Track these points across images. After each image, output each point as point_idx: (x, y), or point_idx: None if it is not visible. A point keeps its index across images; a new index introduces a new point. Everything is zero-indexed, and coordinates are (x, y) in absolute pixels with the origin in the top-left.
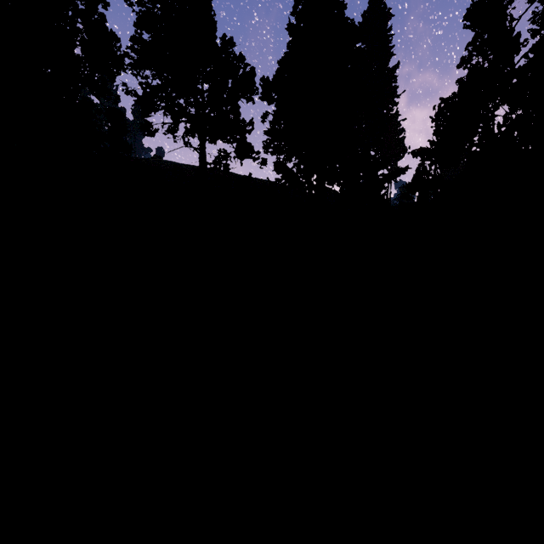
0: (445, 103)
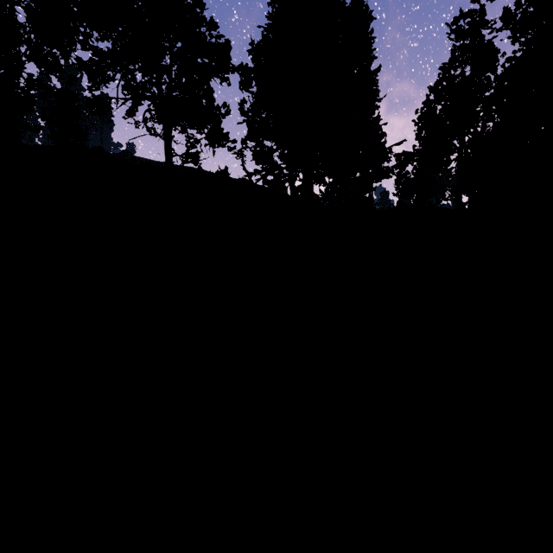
0: (428, 107)
